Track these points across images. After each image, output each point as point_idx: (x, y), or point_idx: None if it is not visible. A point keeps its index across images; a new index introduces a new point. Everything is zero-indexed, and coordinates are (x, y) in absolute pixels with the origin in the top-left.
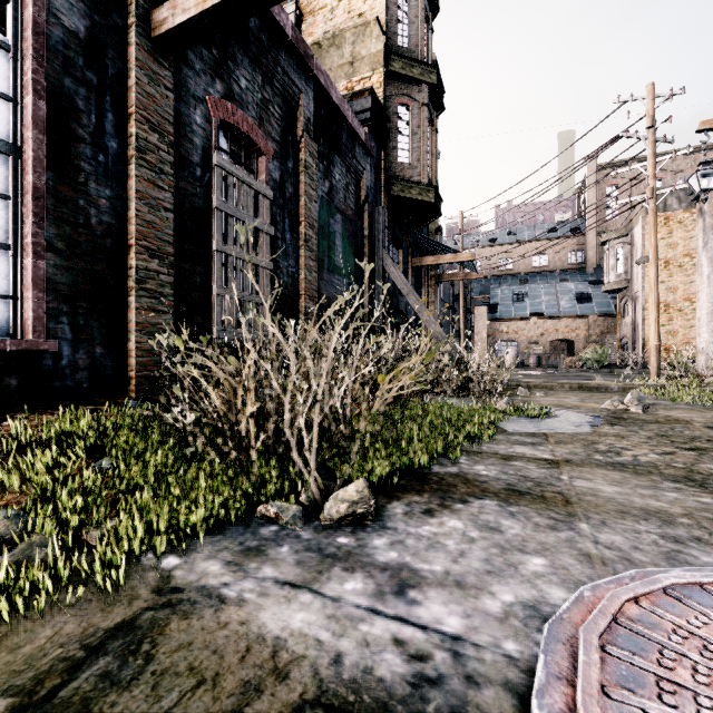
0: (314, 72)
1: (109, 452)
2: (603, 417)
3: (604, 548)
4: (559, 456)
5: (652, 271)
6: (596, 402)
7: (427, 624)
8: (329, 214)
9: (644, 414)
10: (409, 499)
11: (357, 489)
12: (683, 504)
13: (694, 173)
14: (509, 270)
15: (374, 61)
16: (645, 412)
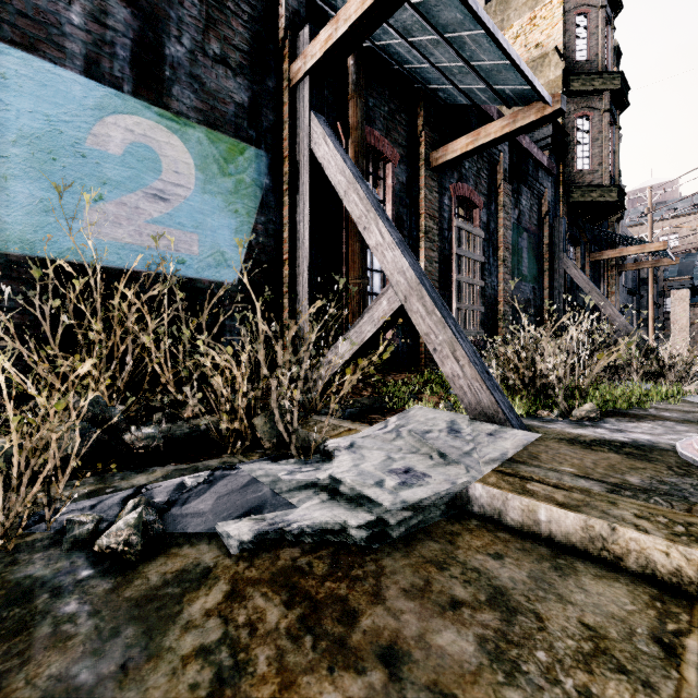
0: None
1: (447, 389)
2: None
3: None
4: None
5: None
6: None
7: (635, 437)
8: (517, 235)
9: None
10: (616, 418)
11: (589, 406)
12: None
13: None
14: None
15: (553, 87)
16: None
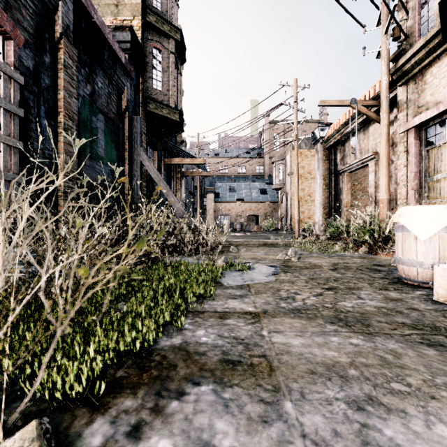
0: None
1: None
2: (279, 266)
3: (312, 446)
4: (259, 307)
5: (296, 179)
6: (273, 254)
7: None
8: (91, 112)
9: (299, 262)
10: (118, 408)
11: (20, 446)
12: (345, 349)
13: (317, 127)
14: (226, 173)
15: (135, 10)
16: (299, 261)
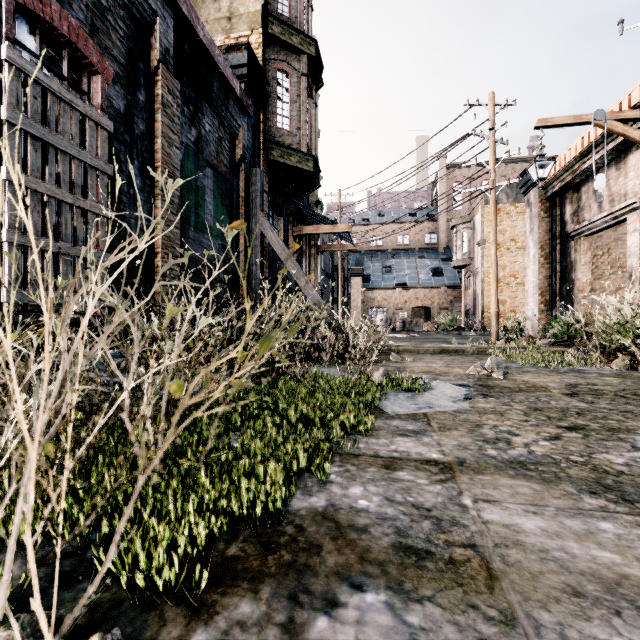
0: None
1: None
2: (472, 385)
3: None
4: (450, 453)
5: (493, 250)
6: (460, 367)
7: None
8: (196, 166)
9: (506, 381)
10: (230, 615)
11: None
12: (634, 550)
13: (533, 163)
14: (379, 246)
15: (253, 21)
16: (505, 378)
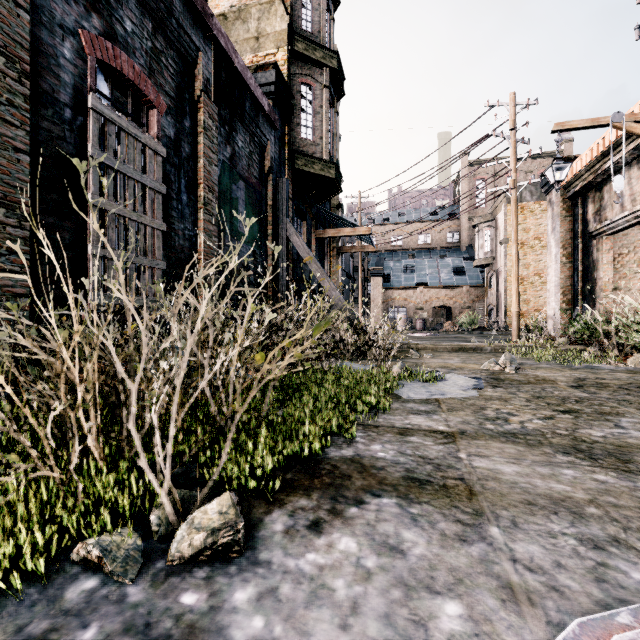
0: (214, 32)
1: None
2: (484, 378)
3: (525, 570)
4: (454, 426)
5: (514, 249)
6: (475, 363)
7: None
8: (231, 180)
9: (517, 375)
10: (294, 504)
11: (220, 509)
12: (583, 484)
13: (550, 166)
14: (400, 246)
15: (279, 39)
16: (517, 372)
